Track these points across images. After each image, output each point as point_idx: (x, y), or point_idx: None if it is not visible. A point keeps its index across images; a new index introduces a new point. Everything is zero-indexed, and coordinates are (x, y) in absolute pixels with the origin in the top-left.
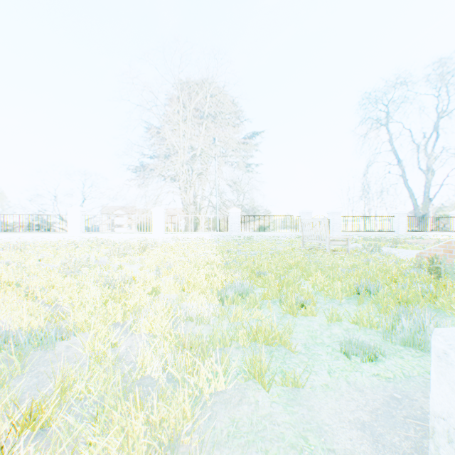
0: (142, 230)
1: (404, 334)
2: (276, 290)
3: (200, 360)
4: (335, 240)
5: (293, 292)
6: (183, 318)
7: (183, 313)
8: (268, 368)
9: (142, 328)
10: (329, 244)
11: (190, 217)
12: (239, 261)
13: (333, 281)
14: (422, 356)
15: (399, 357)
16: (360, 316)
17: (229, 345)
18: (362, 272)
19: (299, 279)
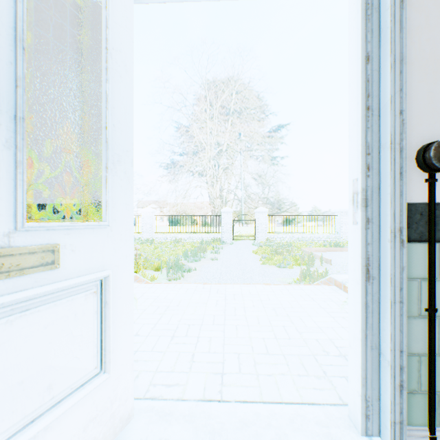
0: None
1: None
2: None
3: None
4: None
5: None
6: None
7: None
8: None
9: None
10: None
11: None
12: None
13: None
14: None
15: None
16: None
17: None
18: None
19: None
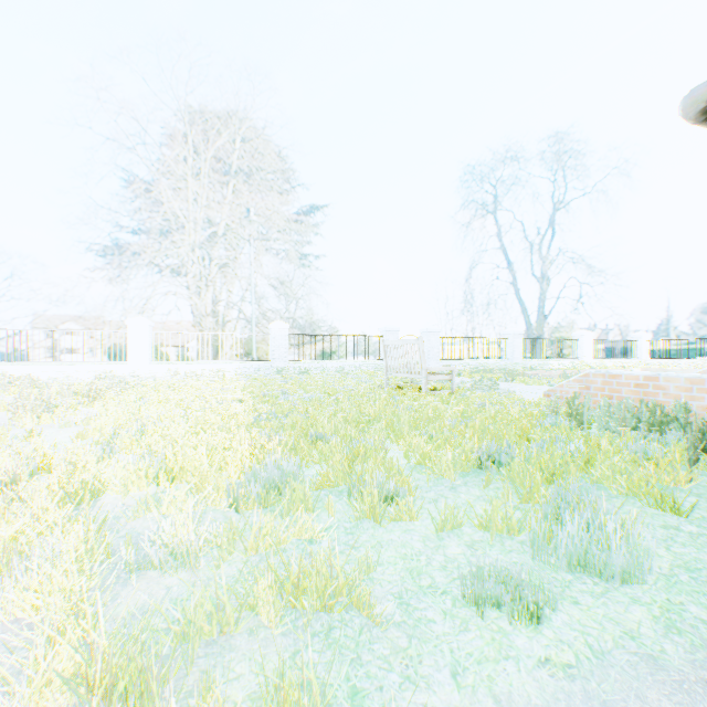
0: (107, 359)
1: (573, 550)
2: (343, 469)
3: (143, 704)
4: (435, 373)
5: (375, 470)
6: (133, 560)
7: (134, 549)
8: (321, 694)
9: (11, 606)
10: (426, 379)
11: (200, 336)
12: (282, 414)
13: (438, 443)
14: (607, 593)
15: (573, 603)
16: (493, 515)
17: (235, 626)
18: (479, 425)
19: (384, 444)
